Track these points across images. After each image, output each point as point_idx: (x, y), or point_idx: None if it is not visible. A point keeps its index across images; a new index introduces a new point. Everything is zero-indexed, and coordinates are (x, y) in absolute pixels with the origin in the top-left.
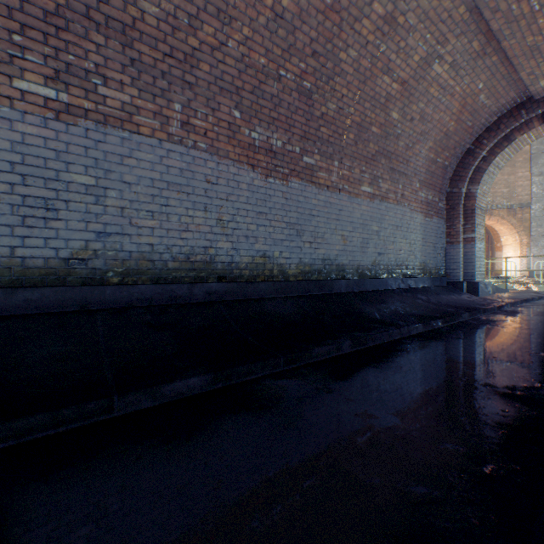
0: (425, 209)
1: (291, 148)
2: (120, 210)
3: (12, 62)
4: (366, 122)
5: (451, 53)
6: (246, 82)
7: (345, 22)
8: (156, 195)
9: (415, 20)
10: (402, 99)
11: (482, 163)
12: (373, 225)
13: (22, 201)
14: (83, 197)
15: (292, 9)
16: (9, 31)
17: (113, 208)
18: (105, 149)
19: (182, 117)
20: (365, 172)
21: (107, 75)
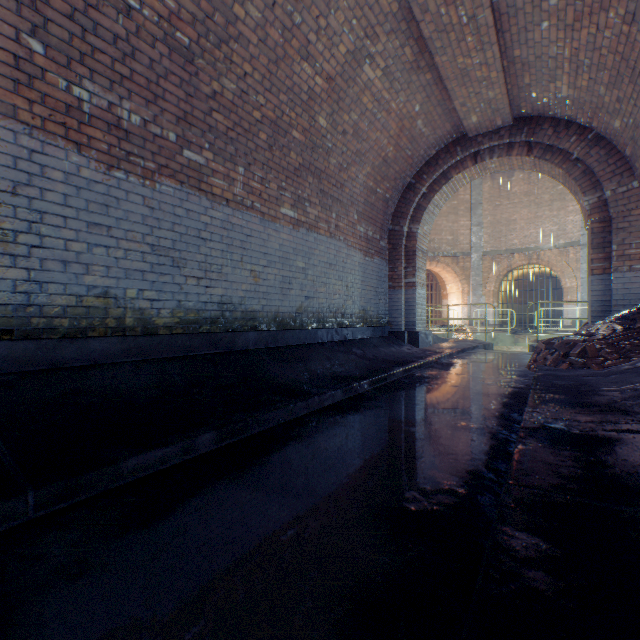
0: (365, 247)
1: (161, 131)
2: None
3: None
4: (285, 122)
5: (384, 55)
6: None
7: None
8: None
9: None
10: (330, 101)
11: (423, 200)
12: (299, 260)
13: None
14: None
15: None
16: None
17: None
18: None
19: None
20: (287, 190)
21: None
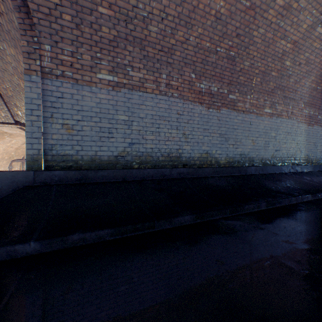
0: (308, 120)
1: (222, 91)
2: (138, 131)
3: (96, 66)
4: (268, 70)
5: None
6: (198, 58)
7: (257, 14)
8: (154, 123)
9: (305, 4)
10: (293, 52)
11: None
12: (272, 133)
13: (99, 130)
14: (123, 126)
15: (226, 13)
16: (95, 52)
17: (135, 131)
18: (132, 102)
19: (166, 81)
20: (267, 100)
21: (133, 65)
